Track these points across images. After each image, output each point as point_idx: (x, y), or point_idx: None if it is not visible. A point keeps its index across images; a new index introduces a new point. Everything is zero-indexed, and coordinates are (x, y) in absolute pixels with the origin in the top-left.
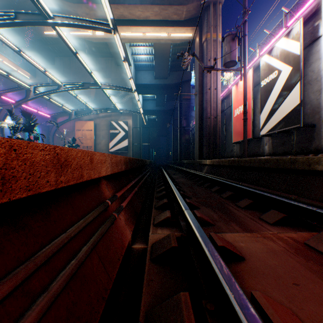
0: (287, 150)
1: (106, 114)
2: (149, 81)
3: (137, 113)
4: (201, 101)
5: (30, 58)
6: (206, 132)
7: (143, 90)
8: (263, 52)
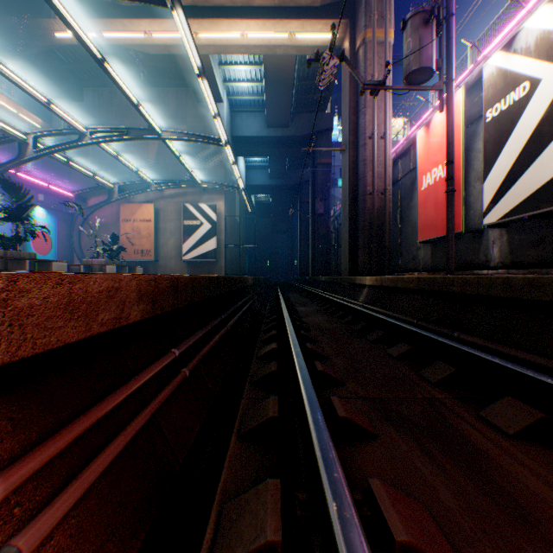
0: (549, 257)
1: (177, 192)
2: (256, 131)
3: (233, 188)
4: (354, 163)
5: (14, 74)
6: (363, 222)
7: (246, 148)
8: (485, 53)
